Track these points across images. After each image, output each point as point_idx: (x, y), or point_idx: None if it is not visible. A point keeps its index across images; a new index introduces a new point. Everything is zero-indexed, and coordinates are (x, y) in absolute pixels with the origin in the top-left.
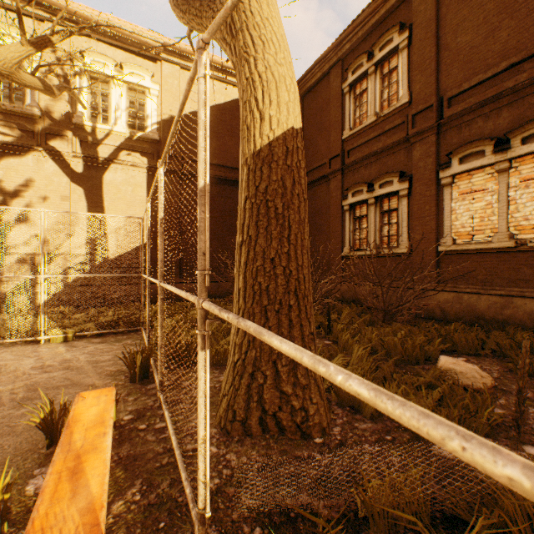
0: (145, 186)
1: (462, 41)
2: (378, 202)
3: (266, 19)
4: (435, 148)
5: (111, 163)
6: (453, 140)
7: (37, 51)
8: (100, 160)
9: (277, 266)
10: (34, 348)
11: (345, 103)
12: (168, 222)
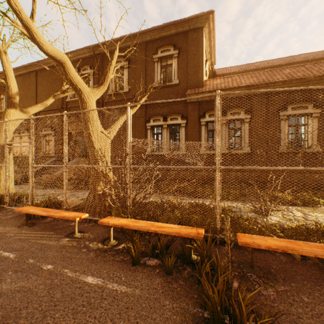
0: None
1: None
2: None
3: None
4: None
5: None
6: None
7: None
8: None
9: None
10: None
11: None
12: None
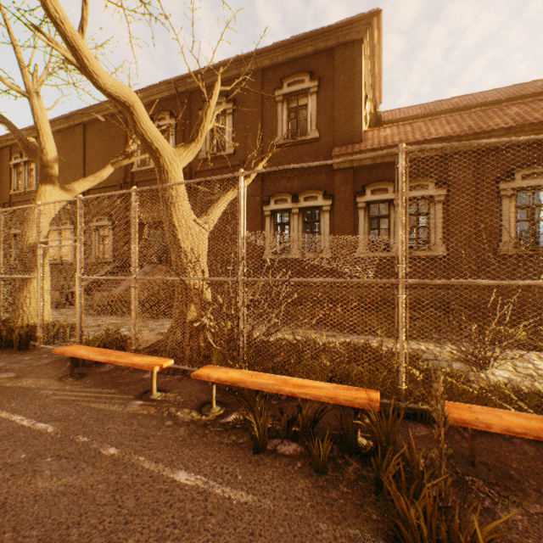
0: None
1: None
2: None
3: None
4: None
5: None
6: None
7: None
8: None
9: None
10: None
11: (13, 174)
12: None
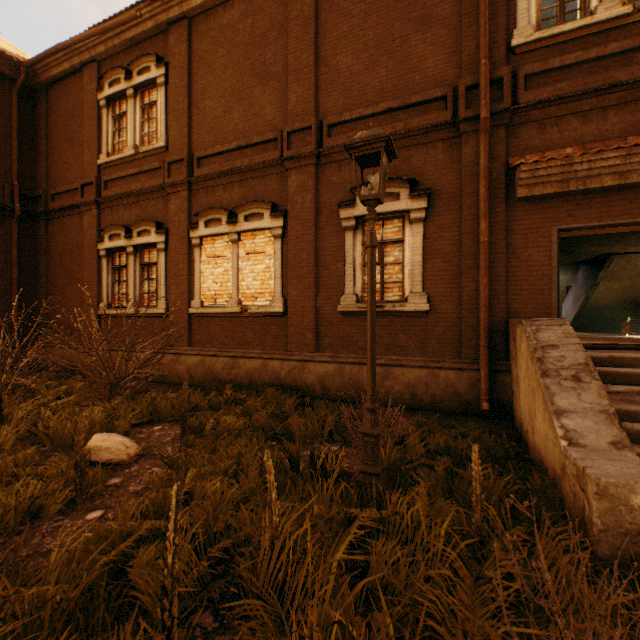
0: None
1: (209, 105)
2: (139, 252)
3: None
4: (188, 205)
5: None
6: (203, 202)
7: None
8: None
9: None
10: None
11: (103, 120)
12: None
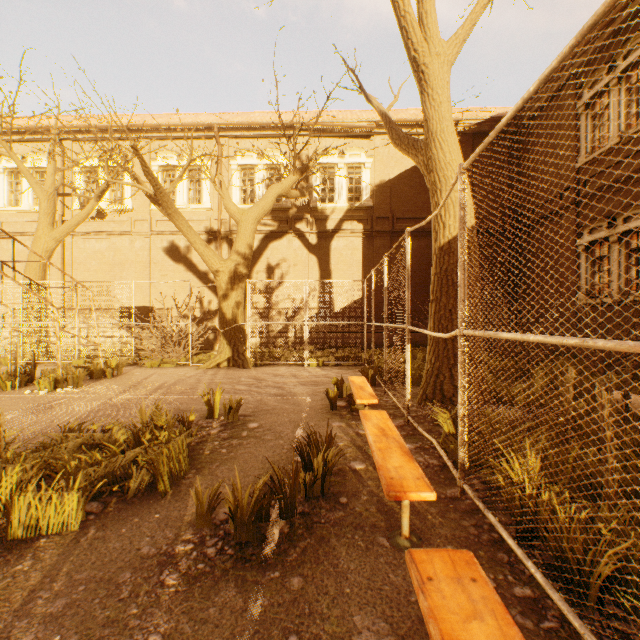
0: (361, 248)
1: None
2: (622, 239)
3: (448, 163)
4: None
5: (335, 233)
6: None
7: (300, 176)
8: (328, 233)
9: (453, 314)
10: (303, 368)
11: (580, 125)
12: (380, 278)
